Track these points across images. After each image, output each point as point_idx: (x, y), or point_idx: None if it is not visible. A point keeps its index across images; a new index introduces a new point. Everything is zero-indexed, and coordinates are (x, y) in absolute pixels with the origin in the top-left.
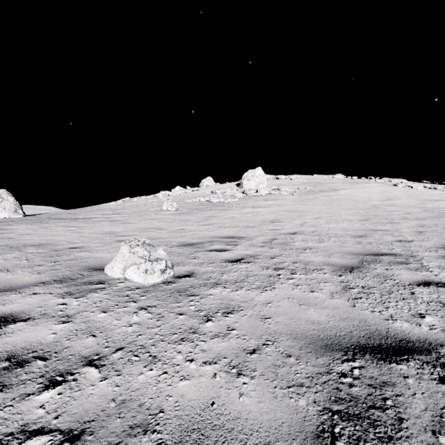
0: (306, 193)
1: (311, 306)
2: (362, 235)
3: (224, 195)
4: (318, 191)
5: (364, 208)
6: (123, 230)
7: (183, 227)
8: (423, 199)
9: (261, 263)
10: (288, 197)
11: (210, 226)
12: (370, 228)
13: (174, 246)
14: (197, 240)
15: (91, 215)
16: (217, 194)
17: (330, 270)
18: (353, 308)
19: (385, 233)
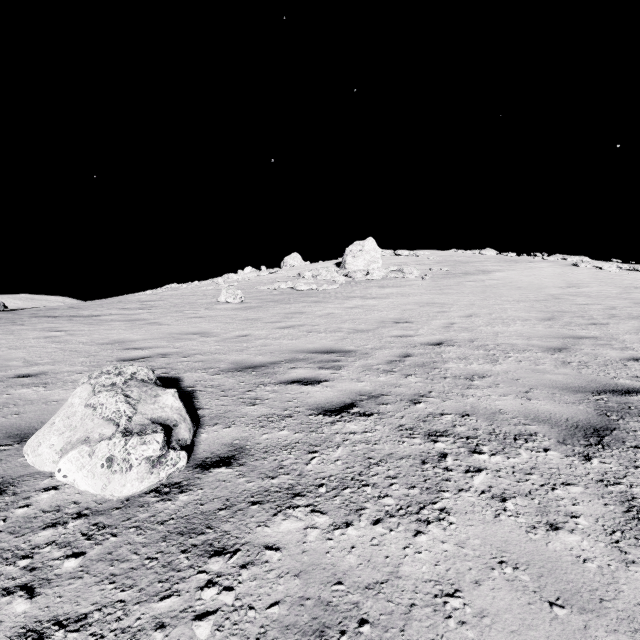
0: (443, 277)
1: (590, 612)
2: (560, 347)
3: (317, 279)
4: (460, 274)
5: (539, 300)
6: (142, 337)
7: (248, 332)
8: (625, 286)
9: (395, 418)
10: (415, 282)
11: (293, 329)
12: (565, 333)
13: (220, 371)
14: (266, 358)
15: (103, 311)
16: (307, 278)
17: (552, 437)
18: None
19: (598, 344)
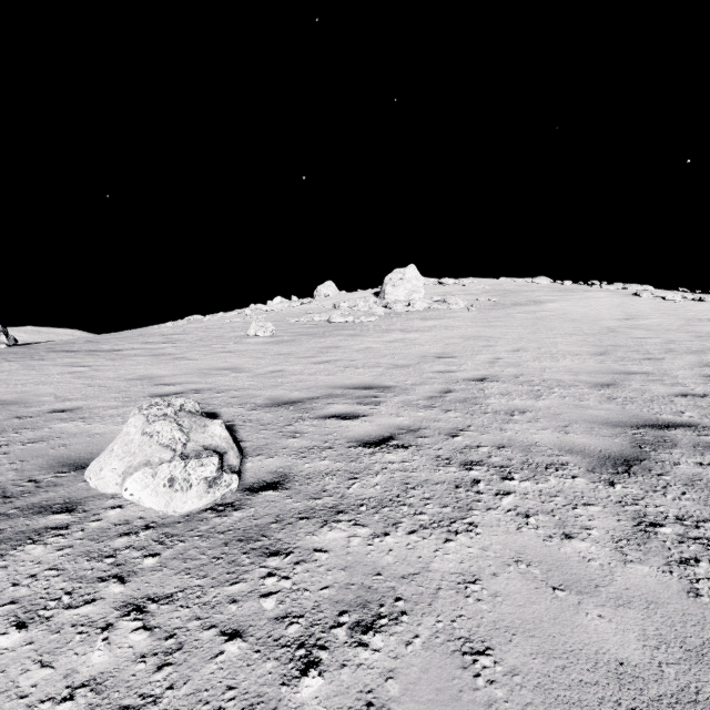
0: (490, 308)
1: (585, 594)
2: (608, 383)
3: (353, 310)
4: (510, 304)
5: (594, 333)
6: (171, 373)
7: (281, 367)
8: (688, 318)
9: (432, 450)
10: (461, 313)
11: (329, 365)
12: (616, 369)
13: (257, 407)
14: (302, 394)
15: (124, 345)
16: (343, 309)
17: (582, 466)
18: (698, 602)
19: (648, 380)
